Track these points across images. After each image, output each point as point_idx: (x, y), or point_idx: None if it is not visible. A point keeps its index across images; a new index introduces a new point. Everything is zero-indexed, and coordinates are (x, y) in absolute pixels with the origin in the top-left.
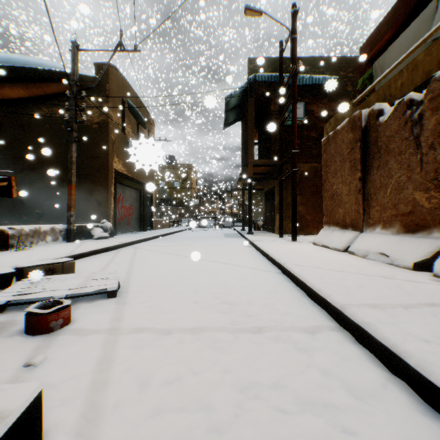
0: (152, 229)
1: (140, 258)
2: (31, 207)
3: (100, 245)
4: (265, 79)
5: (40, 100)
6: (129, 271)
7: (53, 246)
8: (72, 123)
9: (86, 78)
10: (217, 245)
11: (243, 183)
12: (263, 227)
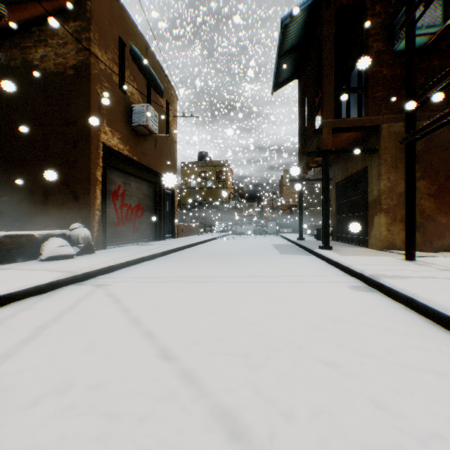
0: (174, 238)
1: None
2: None
3: None
4: None
5: None
6: None
7: None
8: None
9: None
10: (282, 282)
11: (302, 170)
12: (333, 235)
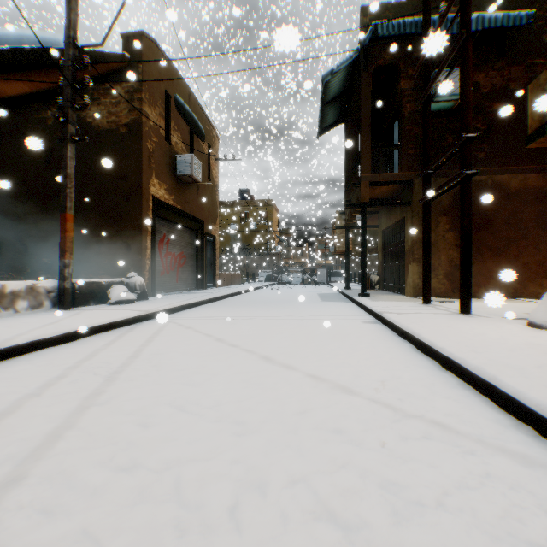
0: (215, 287)
1: (151, 354)
2: (38, 254)
3: (96, 320)
4: (394, 30)
5: (49, 96)
6: (62, 427)
7: (18, 320)
8: (67, 110)
9: (110, 58)
10: (312, 319)
11: (347, 217)
12: (379, 284)
